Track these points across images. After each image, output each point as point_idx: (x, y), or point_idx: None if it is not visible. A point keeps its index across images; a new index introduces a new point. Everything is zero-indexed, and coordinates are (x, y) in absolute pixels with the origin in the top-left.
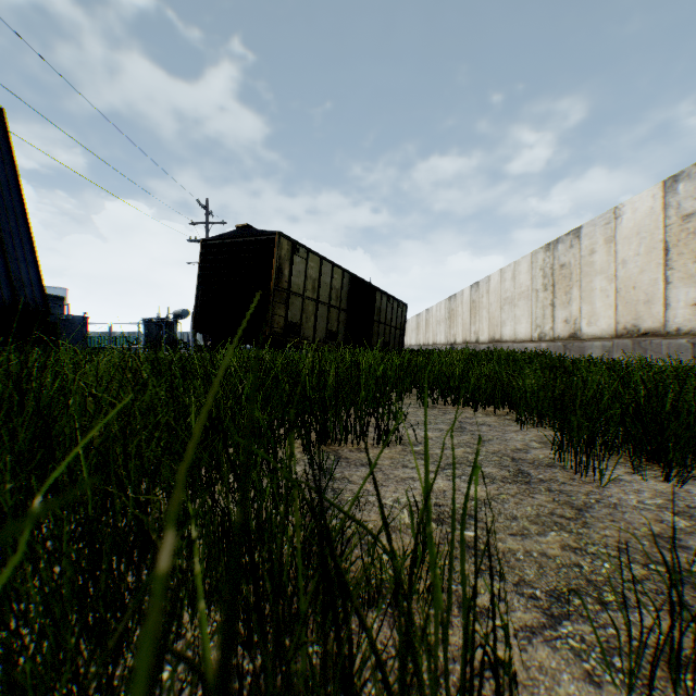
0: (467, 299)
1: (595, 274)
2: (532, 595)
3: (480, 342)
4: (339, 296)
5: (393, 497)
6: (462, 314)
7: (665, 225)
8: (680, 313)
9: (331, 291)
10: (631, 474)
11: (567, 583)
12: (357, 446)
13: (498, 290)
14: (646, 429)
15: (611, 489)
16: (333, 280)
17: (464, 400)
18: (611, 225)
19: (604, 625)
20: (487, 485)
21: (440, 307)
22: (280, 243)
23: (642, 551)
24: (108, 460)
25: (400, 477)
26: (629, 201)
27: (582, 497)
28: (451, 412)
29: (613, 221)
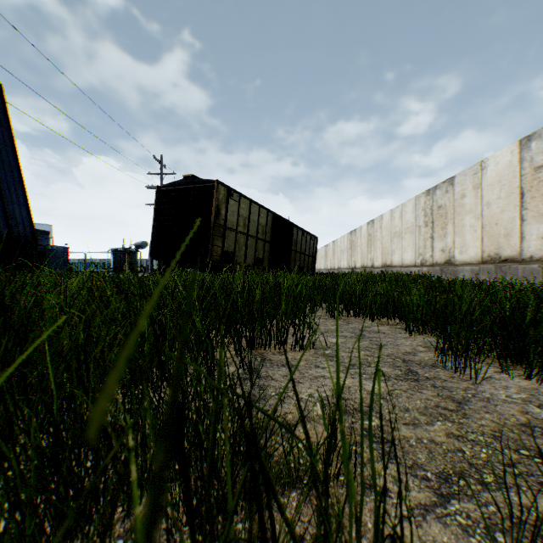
0: (364, 233)
1: (465, 213)
2: (424, 476)
3: (374, 266)
4: (265, 231)
5: (307, 392)
6: (361, 245)
7: (520, 175)
8: (532, 244)
9: (258, 227)
10: (499, 373)
11: (452, 466)
12: (278, 350)
13: (389, 226)
14: (510, 336)
15: (484, 386)
16: (259, 218)
17: (364, 313)
18: (478, 175)
19: (485, 504)
20: (384, 382)
21: (344, 239)
22: (218, 189)
23: (512, 438)
24: (71, 365)
25: (313, 376)
26: (492, 156)
27: (461, 392)
28: (353, 322)
29: (480, 171)
